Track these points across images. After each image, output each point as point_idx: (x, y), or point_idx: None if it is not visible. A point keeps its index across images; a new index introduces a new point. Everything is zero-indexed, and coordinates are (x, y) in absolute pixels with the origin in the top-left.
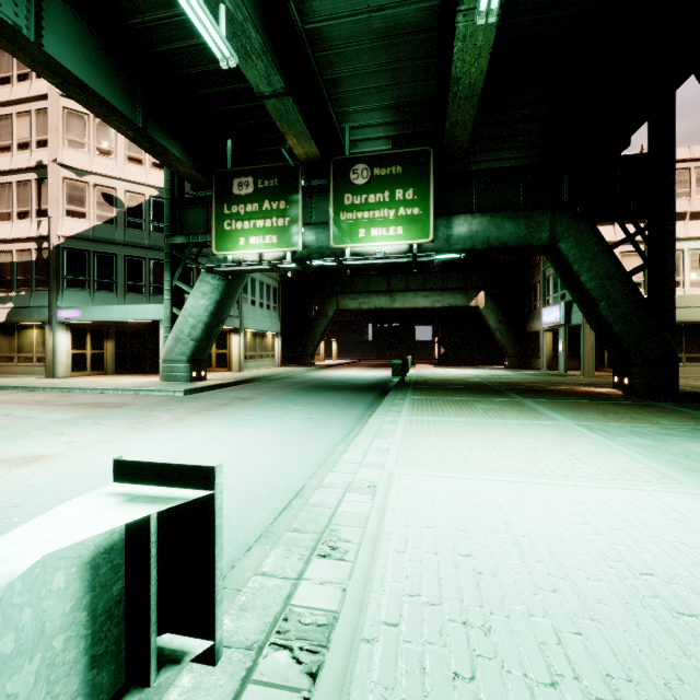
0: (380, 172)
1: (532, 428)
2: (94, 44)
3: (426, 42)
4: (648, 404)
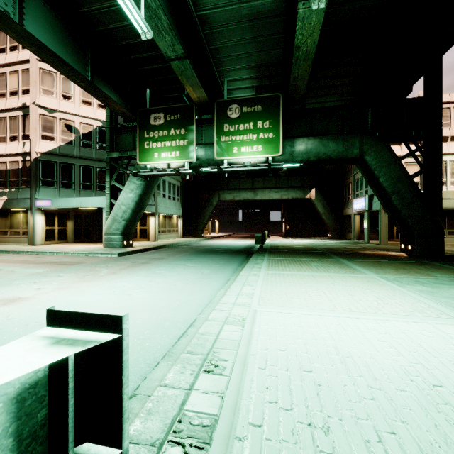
0: (247, 109)
1: (349, 279)
2: (58, 25)
3: (277, 23)
4: (425, 262)
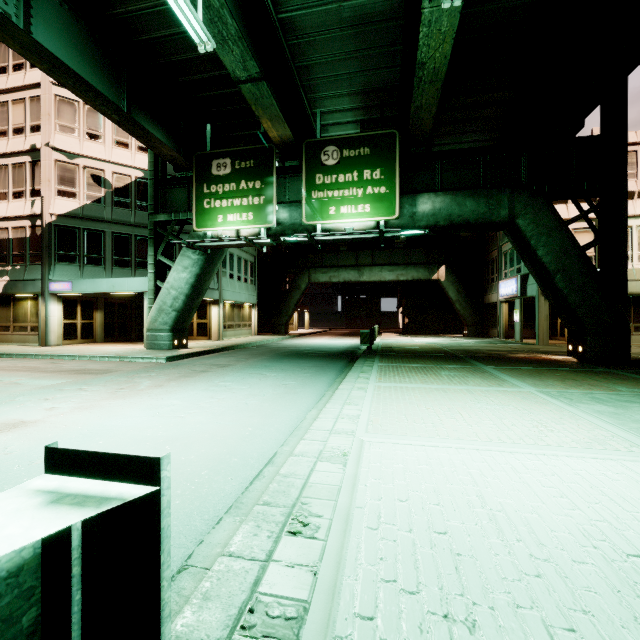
0: (349, 153)
1: (495, 394)
2: (81, 32)
3: (392, 30)
4: (603, 371)
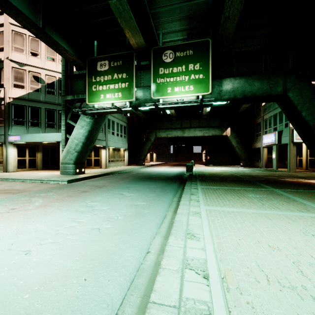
0: (179, 54)
1: None
2: None
3: None
4: None
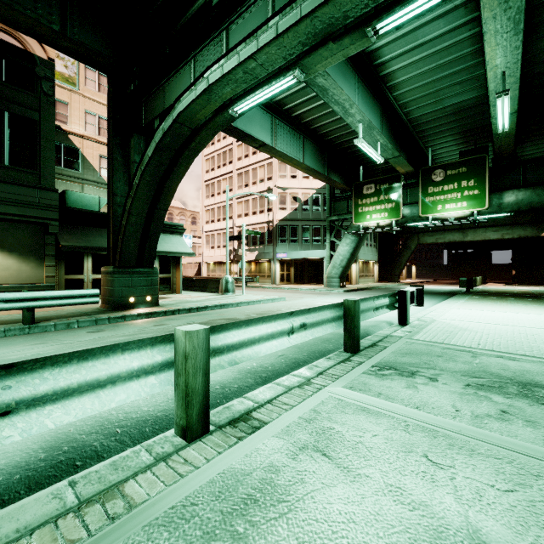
0: (451, 172)
1: (528, 306)
2: (315, 150)
3: (480, 107)
4: None
